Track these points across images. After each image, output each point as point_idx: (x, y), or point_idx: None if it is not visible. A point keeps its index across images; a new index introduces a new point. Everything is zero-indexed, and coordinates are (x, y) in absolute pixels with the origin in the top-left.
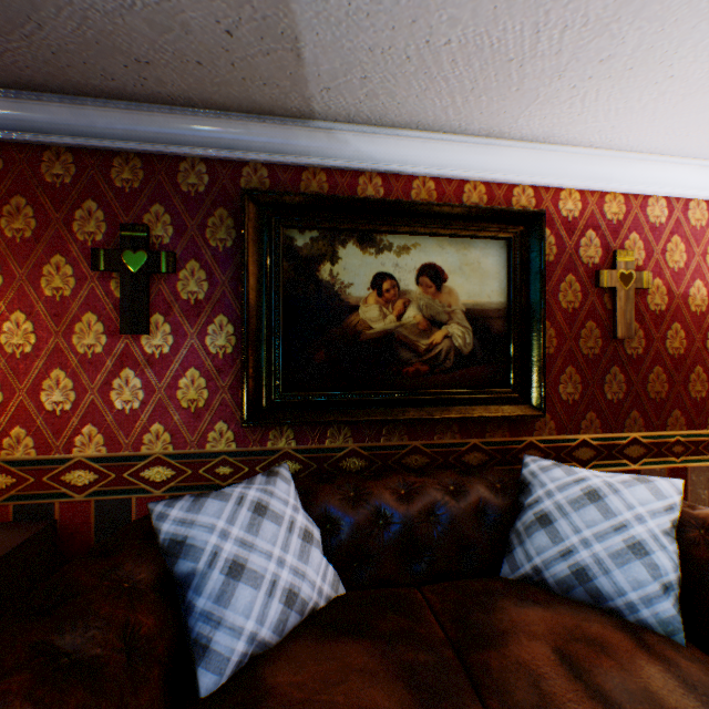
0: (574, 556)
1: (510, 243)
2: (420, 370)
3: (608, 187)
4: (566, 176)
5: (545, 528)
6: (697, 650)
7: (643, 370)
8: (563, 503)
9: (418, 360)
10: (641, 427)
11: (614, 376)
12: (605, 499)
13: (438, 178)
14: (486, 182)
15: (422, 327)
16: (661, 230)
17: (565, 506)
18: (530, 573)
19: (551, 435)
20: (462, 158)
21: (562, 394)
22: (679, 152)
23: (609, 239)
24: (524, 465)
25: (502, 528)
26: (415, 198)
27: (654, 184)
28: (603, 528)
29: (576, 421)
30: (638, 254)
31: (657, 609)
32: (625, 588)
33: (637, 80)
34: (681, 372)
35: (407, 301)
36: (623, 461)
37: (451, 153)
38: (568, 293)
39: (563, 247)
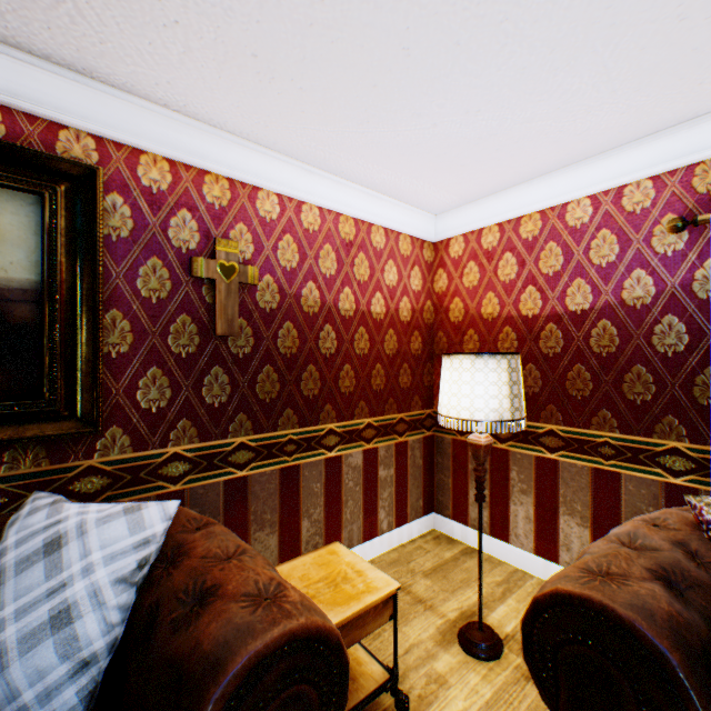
0: None
1: (43, 199)
2: None
3: (207, 165)
4: (145, 136)
5: None
6: None
7: (253, 370)
8: (10, 566)
9: None
10: (252, 429)
11: (218, 377)
12: (65, 548)
13: None
14: (7, 107)
15: None
16: (275, 227)
17: (10, 570)
18: None
19: (127, 454)
20: None
21: (144, 402)
22: (277, 147)
23: (212, 225)
24: (20, 509)
25: None
26: None
27: (262, 176)
28: (36, 596)
29: (166, 432)
30: (248, 247)
31: (57, 705)
32: (23, 687)
33: (135, 8)
34: (296, 371)
35: None
36: (229, 469)
37: None
38: (154, 279)
39: (146, 223)
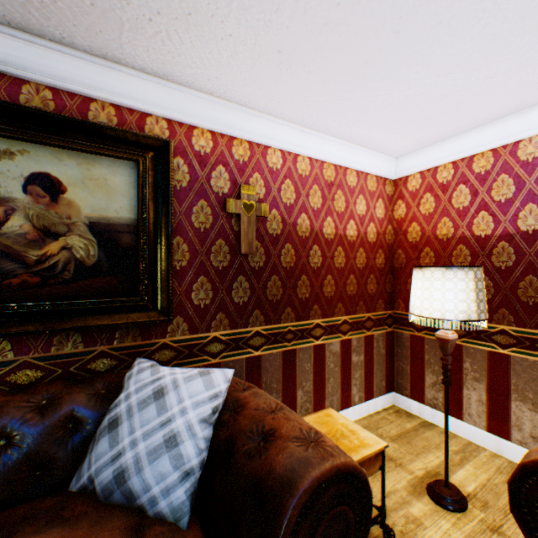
0: (122, 459)
1: (139, 164)
2: (30, 282)
3: (235, 133)
4: (197, 116)
5: (111, 433)
6: (195, 530)
7: (264, 279)
8: (134, 404)
9: (27, 271)
10: (264, 322)
11: (241, 283)
12: (167, 396)
13: (57, 89)
14: (118, 105)
15: (33, 237)
16: (278, 174)
17: (134, 408)
18: (87, 483)
19: (185, 335)
20: (83, 75)
21: (196, 300)
22: (283, 116)
23: (238, 175)
24: (131, 368)
25: (93, 435)
26: (27, 104)
27: (271, 138)
28: (153, 426)
29: (209, 321)
30: (261, 190)
31: (173, 498)
32: (152, 484)
33: (205, 30)
34: (293, 280)
35: (11, 209)
36: (249, 350)
37: (67, 66)
38: (202, 215)
39: (197, 176)
